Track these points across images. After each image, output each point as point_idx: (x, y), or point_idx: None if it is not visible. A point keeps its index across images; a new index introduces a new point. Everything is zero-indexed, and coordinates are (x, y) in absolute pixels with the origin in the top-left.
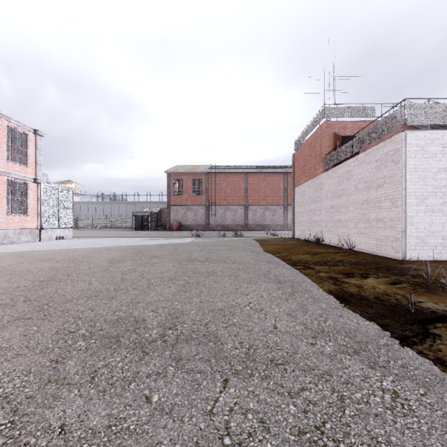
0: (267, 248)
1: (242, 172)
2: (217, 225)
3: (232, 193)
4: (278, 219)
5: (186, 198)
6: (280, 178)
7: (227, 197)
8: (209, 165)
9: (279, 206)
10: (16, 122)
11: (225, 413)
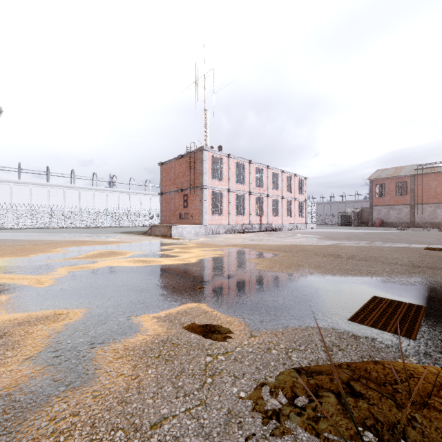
0: None
1: None
2: (424, 222)
3: None
4: None
5: (389, 199)
6: None
7: (437, 195)
8: (414, 165)
9: None
10: (300, 176)
11: (410, 241)
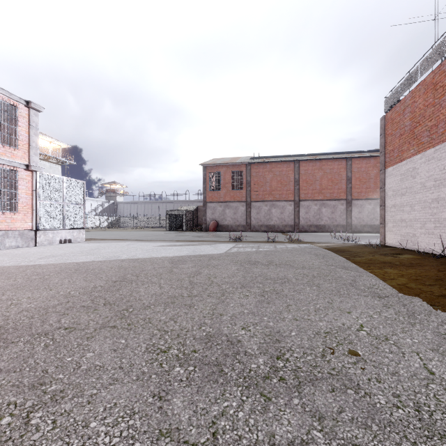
0: (391, 279)
1: (292, 160)
2: (260, 225)
3: (278, 186)
4: (338, 218)
5: (224, 194)
6: (341, 165)
7: (272, 191)
8: (250, 156)
9: (339, 201)
10: None
11: None
